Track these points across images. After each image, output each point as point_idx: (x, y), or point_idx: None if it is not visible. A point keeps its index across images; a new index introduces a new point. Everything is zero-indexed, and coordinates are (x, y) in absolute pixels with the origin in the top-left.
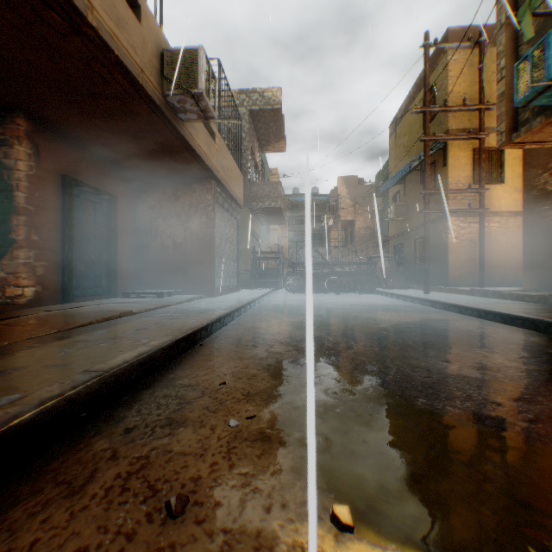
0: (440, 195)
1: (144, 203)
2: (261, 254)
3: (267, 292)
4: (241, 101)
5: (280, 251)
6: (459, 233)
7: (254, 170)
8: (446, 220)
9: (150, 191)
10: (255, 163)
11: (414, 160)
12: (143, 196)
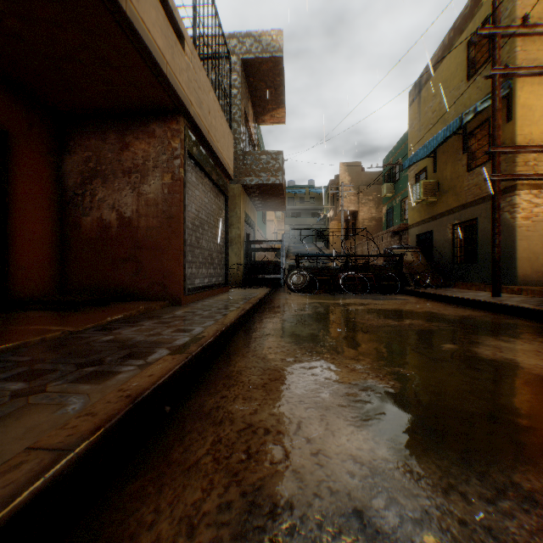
0: (499, 161)
1: (73, 156)
2: (257, 246)
3: (266, 293)
4: (232, 48)
5: (281, 240)
6: (531, 211)
7: (248, 142)
8: (512, 194)
9: (82, 135)
10: (250, 134)
11: (466, 113)
12: (71, 143)
